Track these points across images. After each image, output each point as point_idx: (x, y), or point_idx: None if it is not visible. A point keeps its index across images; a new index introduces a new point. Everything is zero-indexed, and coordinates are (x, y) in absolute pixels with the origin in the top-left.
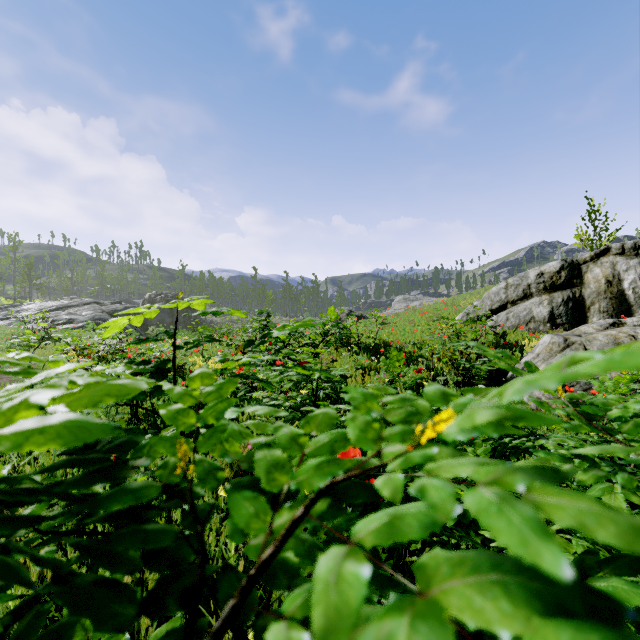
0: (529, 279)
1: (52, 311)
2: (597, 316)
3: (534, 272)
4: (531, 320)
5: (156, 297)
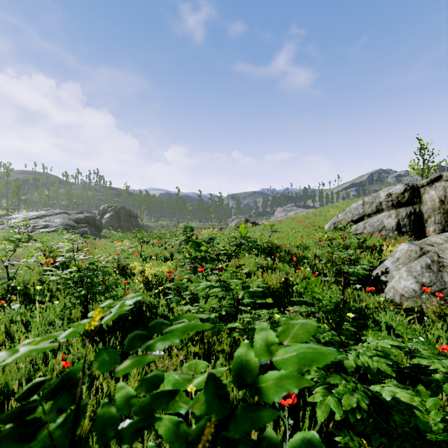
0: (380, 198)
1: (33, 219)
2: (433, 226)
3: (384, 193)
4: (383, 229)
5: (108, 209)
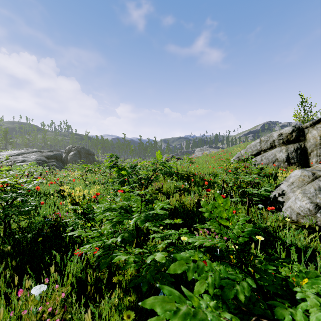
0: (273, 137)
1: (15, 156)
2: (315, 158)
3: (276, 133)
4: (276, 160)
5: (72, 148)
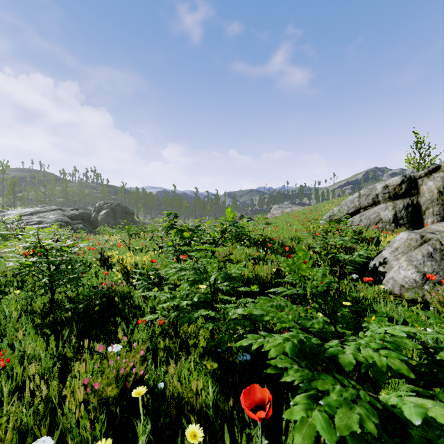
0: (377, 190)
1: (27, 215)
2: (431, 218)
3: (381, 185)
4: (379, 221)
5: (104, 205)
